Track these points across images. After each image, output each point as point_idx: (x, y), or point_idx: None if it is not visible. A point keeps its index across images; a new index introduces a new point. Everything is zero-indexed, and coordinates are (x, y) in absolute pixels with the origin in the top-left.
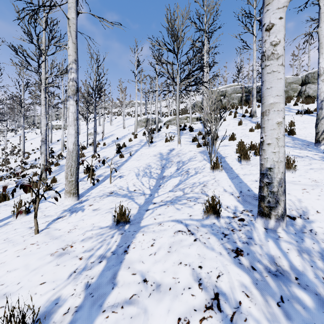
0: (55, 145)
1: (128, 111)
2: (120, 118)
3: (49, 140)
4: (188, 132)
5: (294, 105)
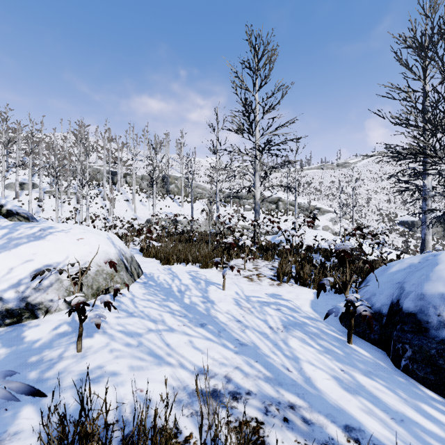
0: None
1: None
2: None
3: None
4: (67, 205)
5: (130, 193)
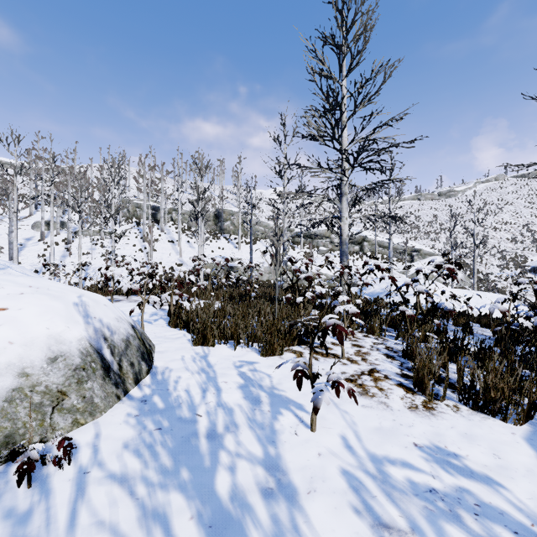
0: None
1: None
2: None
3: None
4: (100, 248)
5: (176, 233)
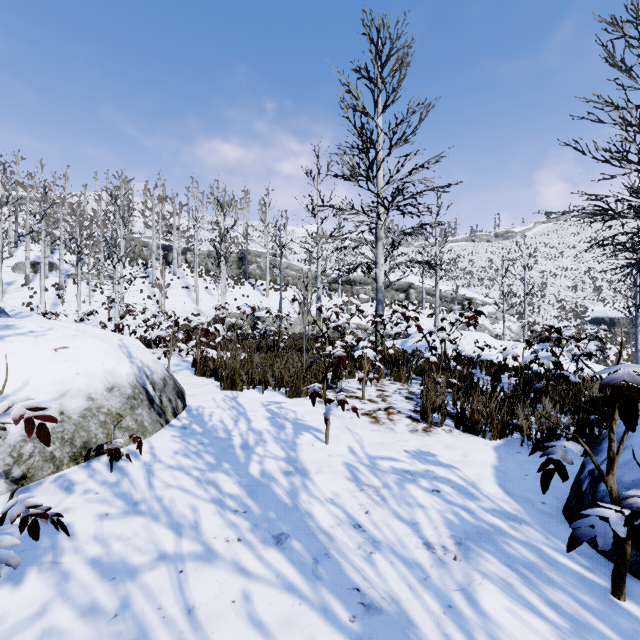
0: None
1: None
2: None
3: None
4: (99, 295)
5: (192, 277)
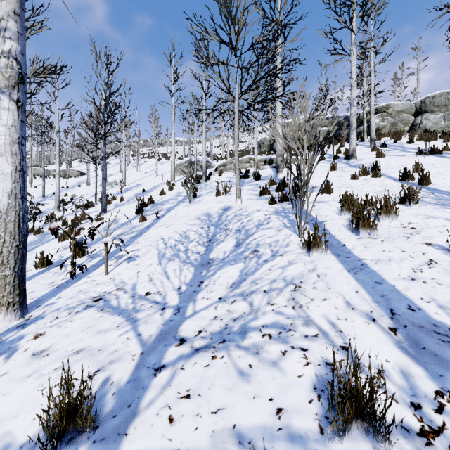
0: (50, 200)
1: (164, 151)
2: (152, 161)
3: (41, 193)
4: (252, 181)
5: (409, 142)
